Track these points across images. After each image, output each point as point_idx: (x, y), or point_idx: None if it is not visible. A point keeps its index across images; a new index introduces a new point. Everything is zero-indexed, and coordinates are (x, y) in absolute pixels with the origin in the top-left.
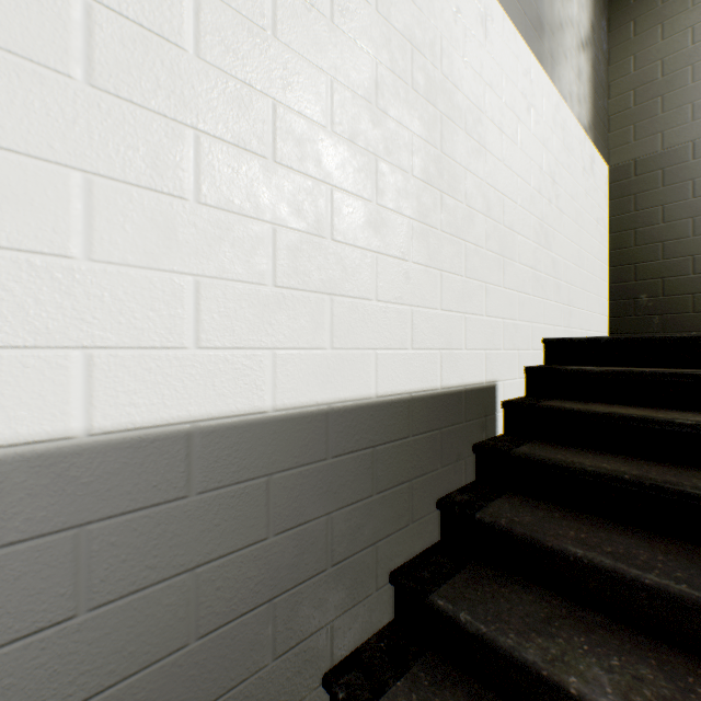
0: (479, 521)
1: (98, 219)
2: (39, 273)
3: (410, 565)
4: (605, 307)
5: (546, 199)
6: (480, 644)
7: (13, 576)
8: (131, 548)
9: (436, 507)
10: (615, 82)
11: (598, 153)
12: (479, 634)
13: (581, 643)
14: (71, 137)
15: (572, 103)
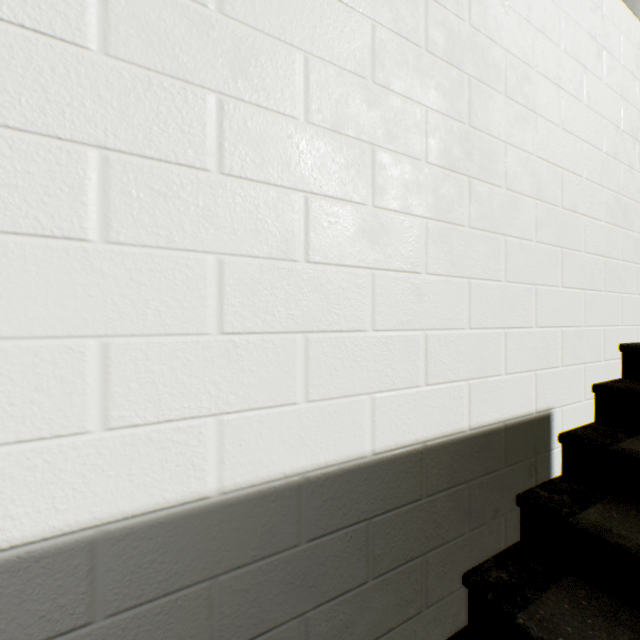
0: (521, 630)
1: None
2: None
3: None
4: None
5: (624, 165)
6: None
7: None
8: None
9: (461, 583)
10: None
11: None
12: None
13: None
14: None
15: None
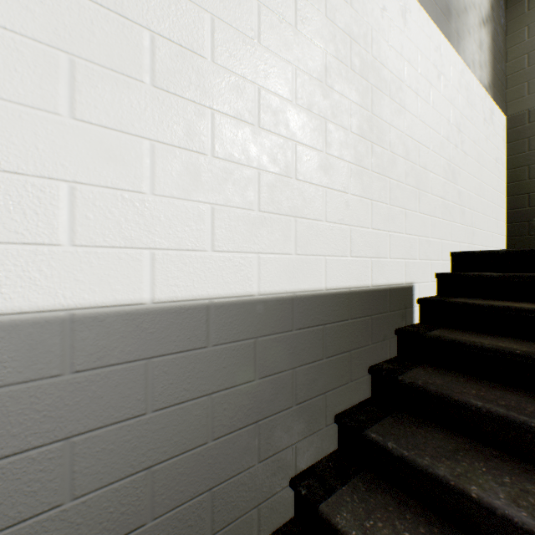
0: (401, 382)
1: (157, 169)
2: (127, 202)
3: (349, 411)
4: (502, 228)
5: (452, 145)
6: (403, 465)
7: (114, 384)
8: (175, 376)
9: (368, 372)
10: (511, 49)
11: (497, 106)
12: (402, 457)
13: (480, 466)
14: (143, 119)
15: (474, 68)
